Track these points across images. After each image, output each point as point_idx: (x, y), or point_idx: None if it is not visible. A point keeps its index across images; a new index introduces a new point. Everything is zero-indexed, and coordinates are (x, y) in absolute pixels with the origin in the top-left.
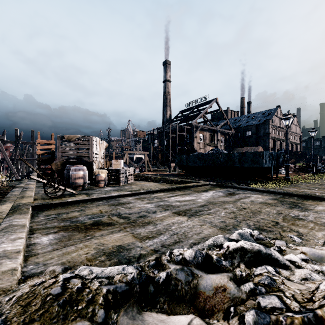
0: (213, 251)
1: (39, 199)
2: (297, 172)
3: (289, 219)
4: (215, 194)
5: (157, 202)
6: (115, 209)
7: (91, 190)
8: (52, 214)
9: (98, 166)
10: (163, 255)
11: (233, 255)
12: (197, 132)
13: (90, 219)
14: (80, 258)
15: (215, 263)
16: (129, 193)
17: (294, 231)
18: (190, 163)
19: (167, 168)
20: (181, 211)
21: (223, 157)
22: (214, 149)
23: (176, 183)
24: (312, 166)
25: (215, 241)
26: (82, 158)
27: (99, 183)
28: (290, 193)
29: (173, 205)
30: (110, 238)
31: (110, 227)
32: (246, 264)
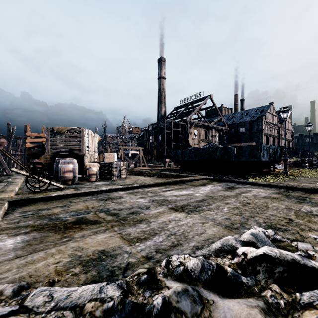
0: (223, 259)
1: (22, 193)
2: (292, 167)
3: (302, 215)
4: (214, 188)
5: (151, 196)
6: (104, 204)
7: (81, 185)
8: (30, 210)
9: (90, 160)
10: (158, 264)
11: (255, 268)
12: (191, 128)
13: (73, 216)
14: (47, 270)
15: (230, 280)
16: (121, 187)
17: (315, 230)
18: (185, 158)
19: (162, 163)
20: (178, 206)
21: (219, 151)
22: (209, 143)
23: (171, 177)
24: (308, 161)
25: (224, 245)
26: (73, 151)
27: (91, 177)
28: (293, 187)
29: (169, 200)
30: (92, 240)
31: (94, 225)
32: (278, 283)
